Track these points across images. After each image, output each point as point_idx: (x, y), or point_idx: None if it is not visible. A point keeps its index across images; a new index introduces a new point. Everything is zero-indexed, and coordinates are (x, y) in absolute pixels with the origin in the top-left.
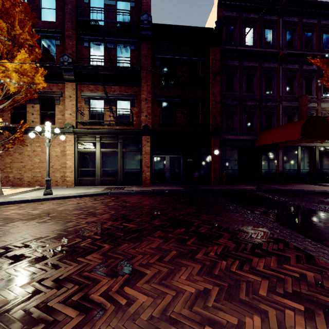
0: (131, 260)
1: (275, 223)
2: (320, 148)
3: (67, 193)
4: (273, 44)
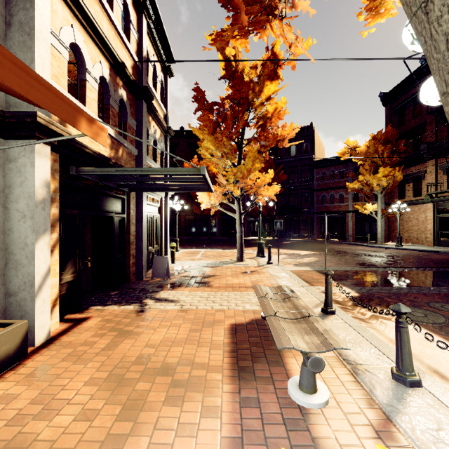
0: (359, 257)
1: (448, 270)
2: None
3: (410, 248)
4: None
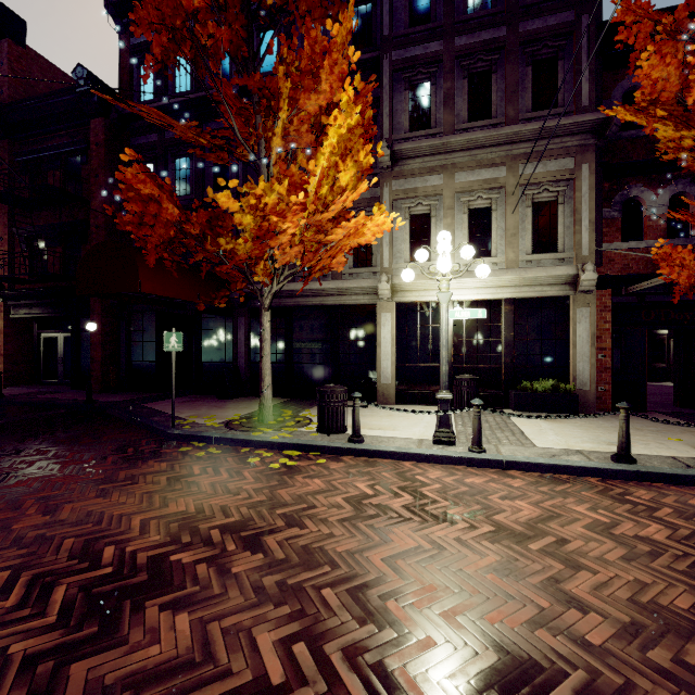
0: None
1: None
2: (344, 308)
3: None
4: (231, 75)
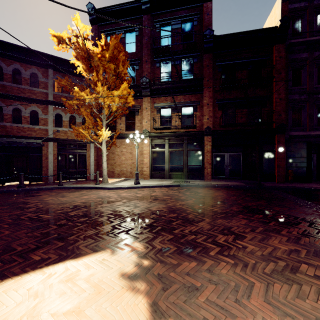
0: (230, 228)
1: None
2: None
3: (149, 184)
4: None
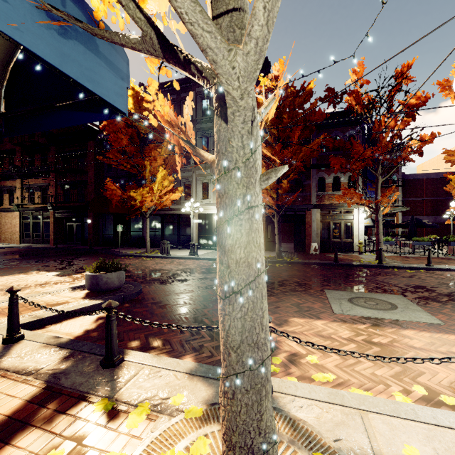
0: None
1: None
2: (181, 215)
3: None
4: None
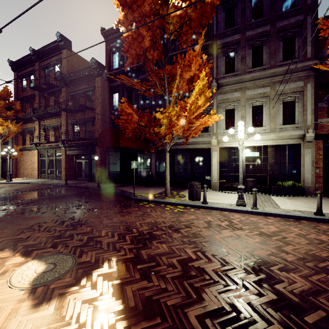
0: None
1: None
2: (196, 150)
3: (17, 181)
4: None
